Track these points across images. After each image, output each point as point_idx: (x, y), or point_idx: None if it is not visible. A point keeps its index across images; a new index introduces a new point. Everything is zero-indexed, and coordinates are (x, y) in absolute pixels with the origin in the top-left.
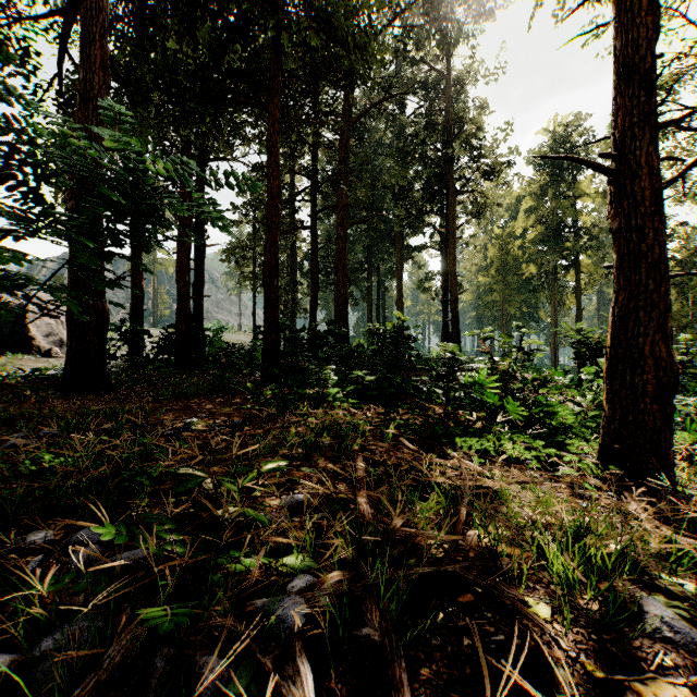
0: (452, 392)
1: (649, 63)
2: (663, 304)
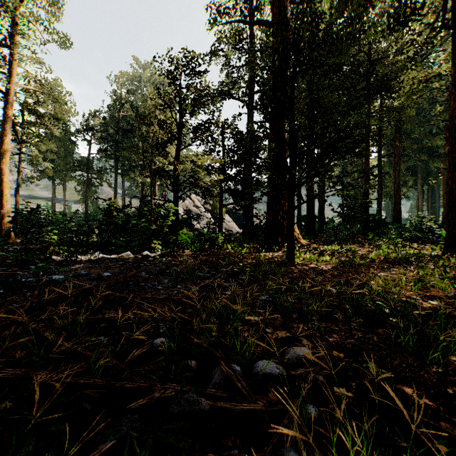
0: None
1: None
2: None
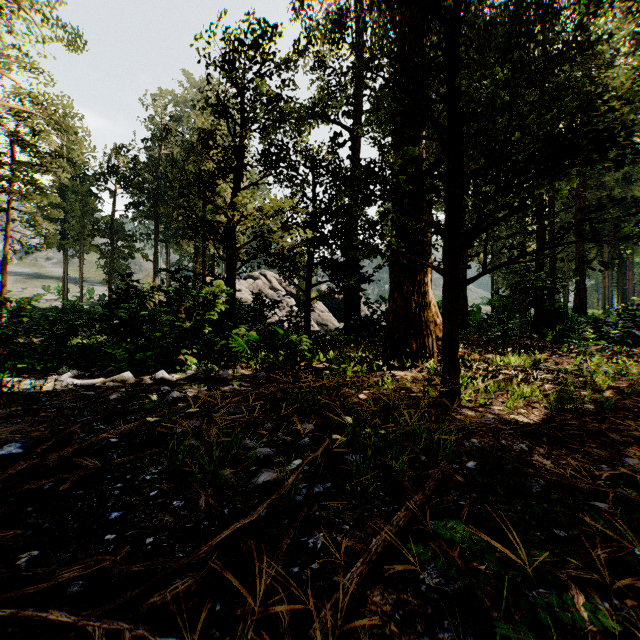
0: None
1: None
2: None
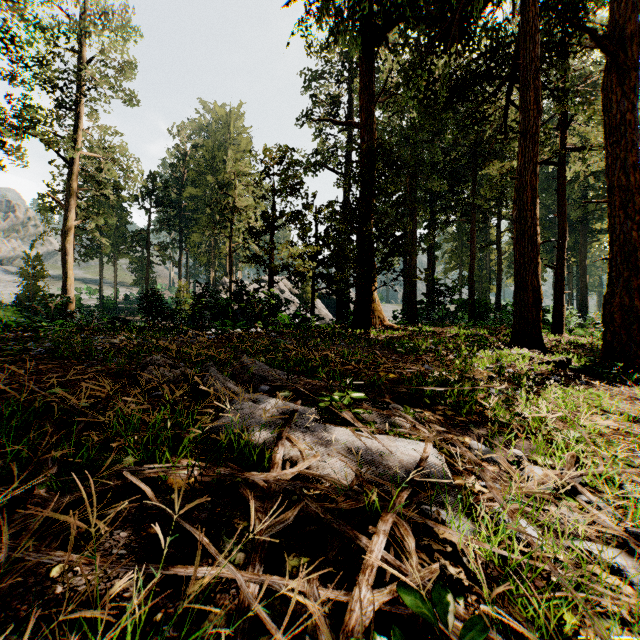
0: None
1: (561, 245)
2: (561, 298)
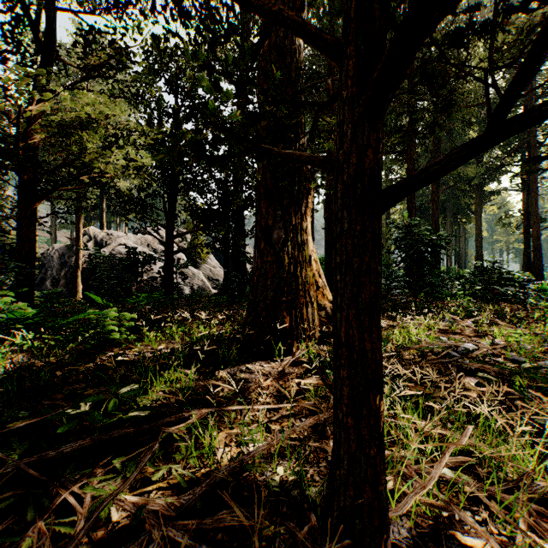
0: (529, 301)
1: None
2: None
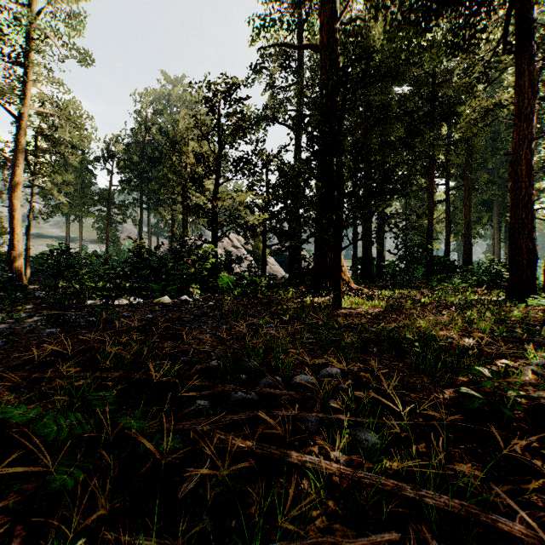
0: None
1: None
2: None
